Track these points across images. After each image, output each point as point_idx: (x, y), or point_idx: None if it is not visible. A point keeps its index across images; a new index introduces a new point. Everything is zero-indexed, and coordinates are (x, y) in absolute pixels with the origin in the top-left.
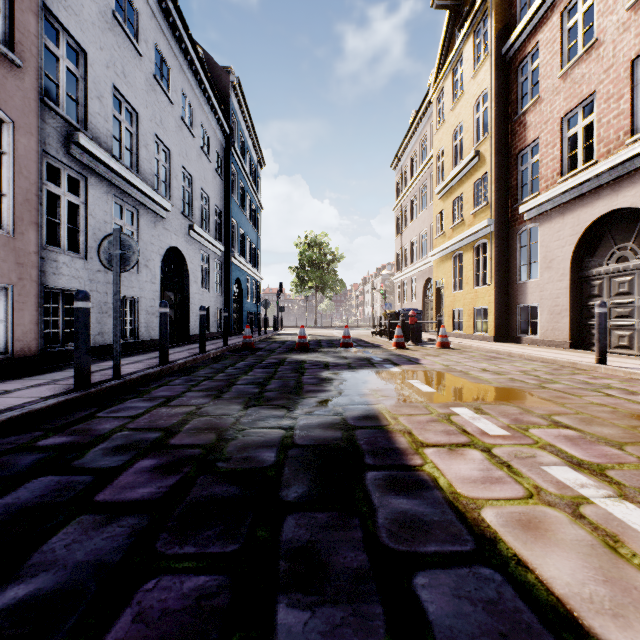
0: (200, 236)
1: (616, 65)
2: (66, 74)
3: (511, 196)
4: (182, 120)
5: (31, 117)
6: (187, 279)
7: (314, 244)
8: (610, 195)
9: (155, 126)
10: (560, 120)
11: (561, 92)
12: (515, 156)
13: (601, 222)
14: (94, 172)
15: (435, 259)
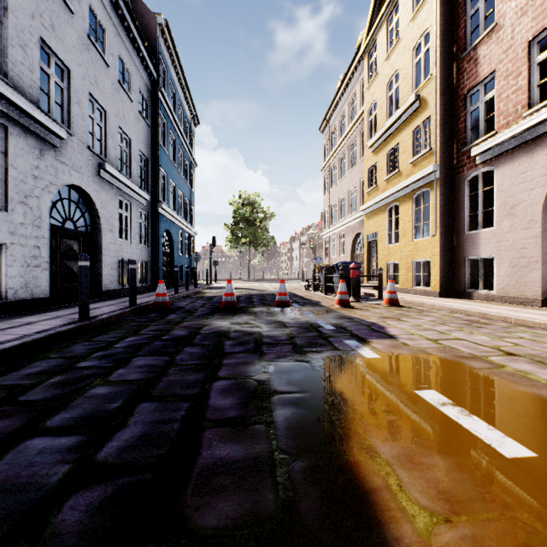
0: (116, 179)
1: None
2: None
3: (458, 140)
4: (89, 39)
5: None
6: (98, 226)
7: (247, 203)
8: None
9: (41, 28)
10: (527, 44)
11: (529, 11)
12: (463, 96)
13: None
14: None
15: (367, 213)
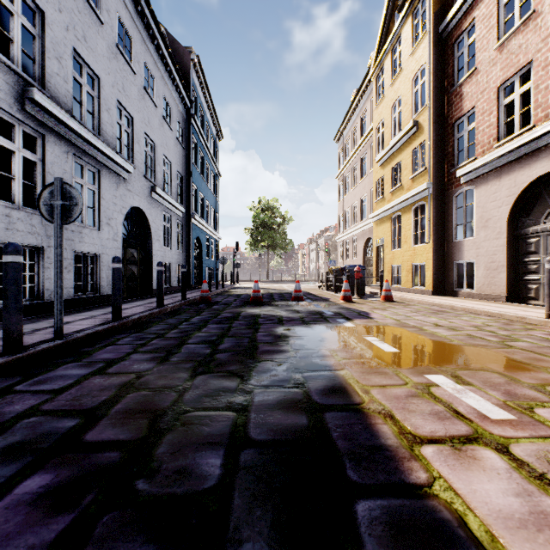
0: (162, 198)
1: None
2: None
3: (448, 162)
4: (144, 90)
5: None
6: (150, 237)
7: (266, 208)
8: (548, 157)
9: (117, 92)
10: (496, 89)
11: (497, 63)
12: (451, 125)
13: (538, 183)
14: (52, 130)
15: (375, 220)
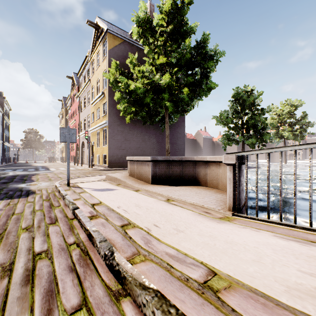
0: None
1: None
2: None
3: None
4: None
5: None
6: None
7: (32, 132)
8: None
9: None
10: None
11: None
12: None
13: None
14: None
15: (62, 146)
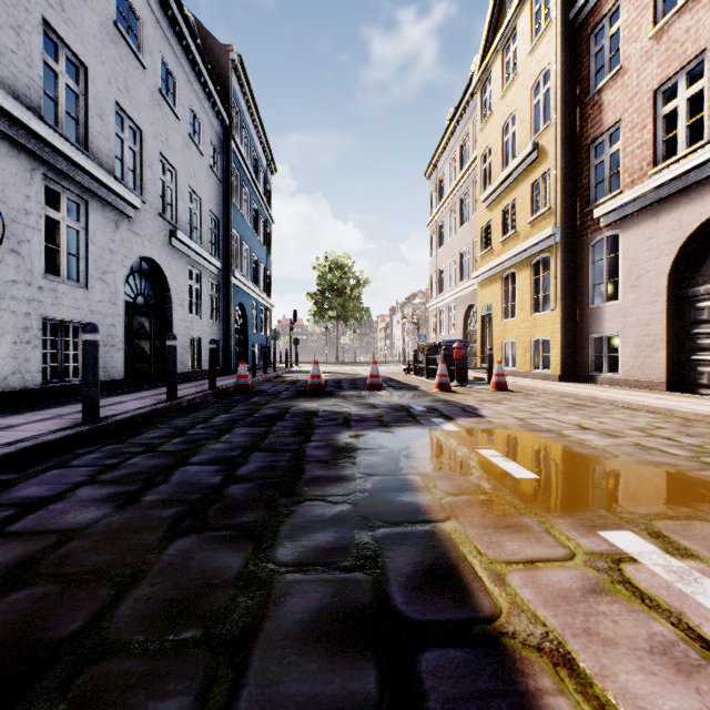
0: (187, 247)
1: None
2: None
3: (581, 198)
4: (160, 93)
5: None
6: (169, 301)
7: (335, 267)
8: None
9: (116, 92)
10: (652, 93)
11: (654, 57)
12: (587, 147)
13: None
14: (4, 135)
15: (480, 281)
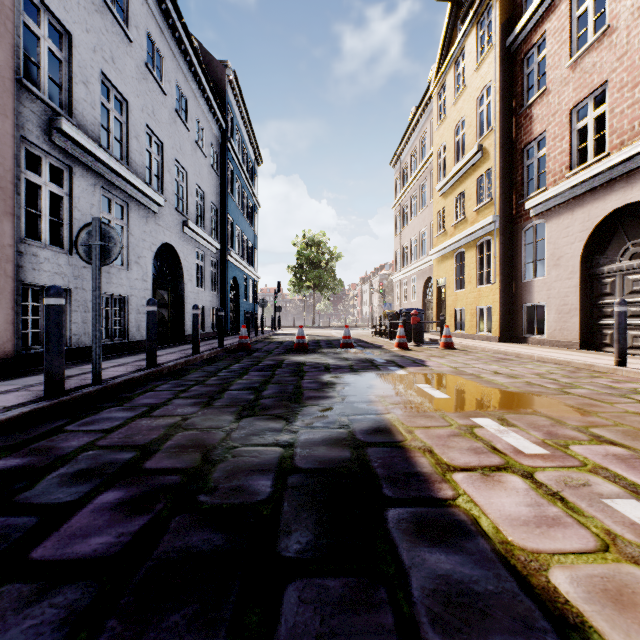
0: (195, 233)
1: (630, 52)
2: (56, 65)
3: (516, 192)
4: (176, 112)
5: (6, 98)
6: (181, 277)
7: (312, 243)
8: (624, 188)
9: (147, 117)
10: (569, 112)
11: (570, 82)
12: (520, 150)
13: (613, 217)
14: (79, 162)
15: (436, 257)
